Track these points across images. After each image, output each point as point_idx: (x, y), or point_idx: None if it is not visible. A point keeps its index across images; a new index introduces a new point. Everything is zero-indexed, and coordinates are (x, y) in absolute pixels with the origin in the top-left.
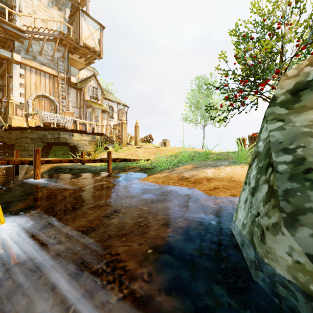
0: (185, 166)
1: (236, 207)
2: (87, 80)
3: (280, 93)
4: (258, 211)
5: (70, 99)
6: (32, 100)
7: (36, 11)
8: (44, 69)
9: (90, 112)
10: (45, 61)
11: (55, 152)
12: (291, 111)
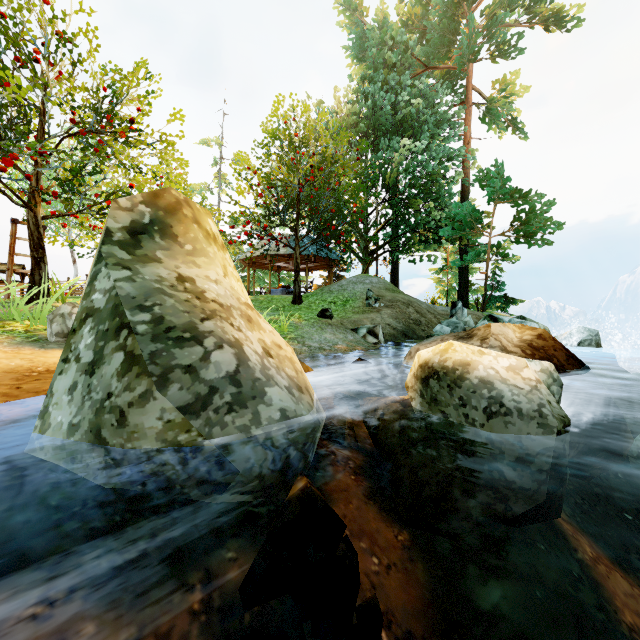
0: None
1: (44, 408)
2: None
3: (116, 228)
4: (110, 390)
5: None
6: None
7: None
8: None
9: None
10: None
11: None
12: (135, 259)
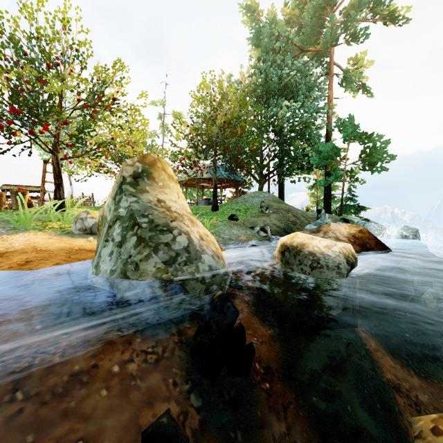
0: None
1: (96, 263)
2: None
3: (127, 176)
4: (130, 254)
5: None
6: None
7: None
8: None
9: None
10: None
11: None
12: (137, 191)
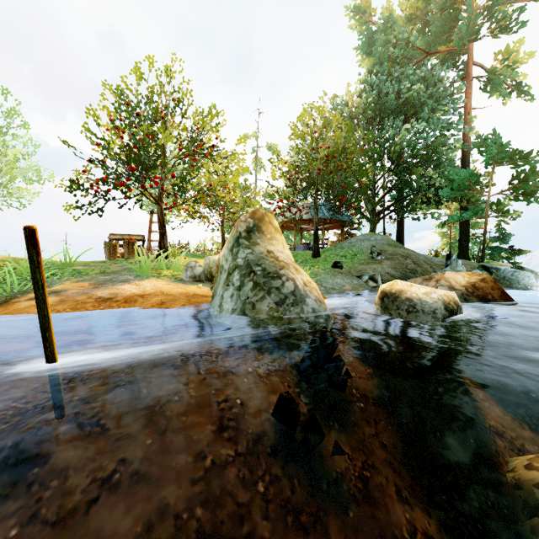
0: (63, 284)
1: (220, 304)
2: None
3: (242, 231)
4: (248, 296)
5: None
6: None
7: None
8: None
9: None
10: None
11: None
12: (251, 244)
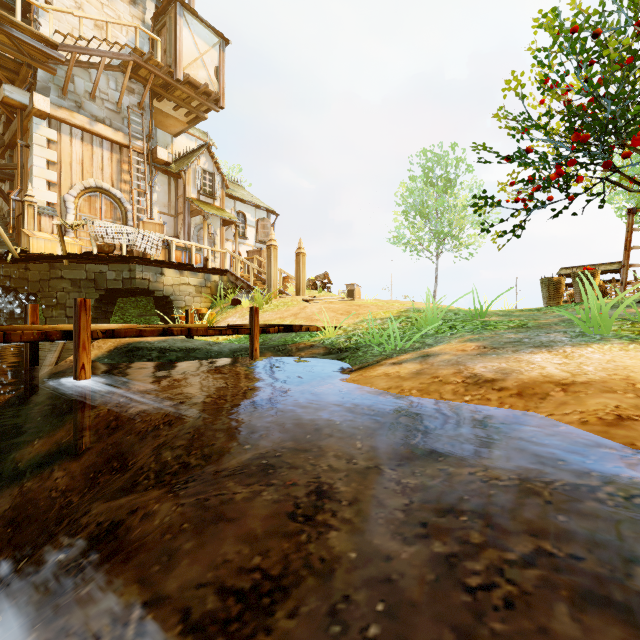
0: (447, 343)
1: None
2: (192, 156)
3: None
4: None
5: (155, 195)
6: (73, 198)
7: (84, 5)
8: (101, 131)
9: (197, 224)
10: (103, 114)
11: (123, 311)
12: None
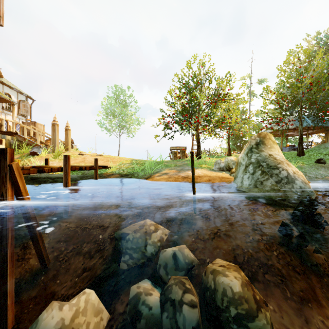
0: (165, 170)
1: (241, 181)
2: None
3: (253, 144)
4: (258, 178)
5: None
6: None
7: None
8: None
9: None
10: None
11: None
12: (259, 151)
